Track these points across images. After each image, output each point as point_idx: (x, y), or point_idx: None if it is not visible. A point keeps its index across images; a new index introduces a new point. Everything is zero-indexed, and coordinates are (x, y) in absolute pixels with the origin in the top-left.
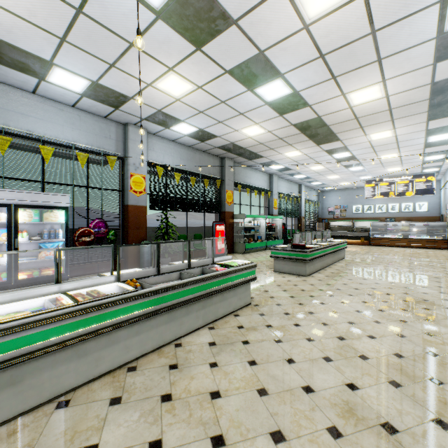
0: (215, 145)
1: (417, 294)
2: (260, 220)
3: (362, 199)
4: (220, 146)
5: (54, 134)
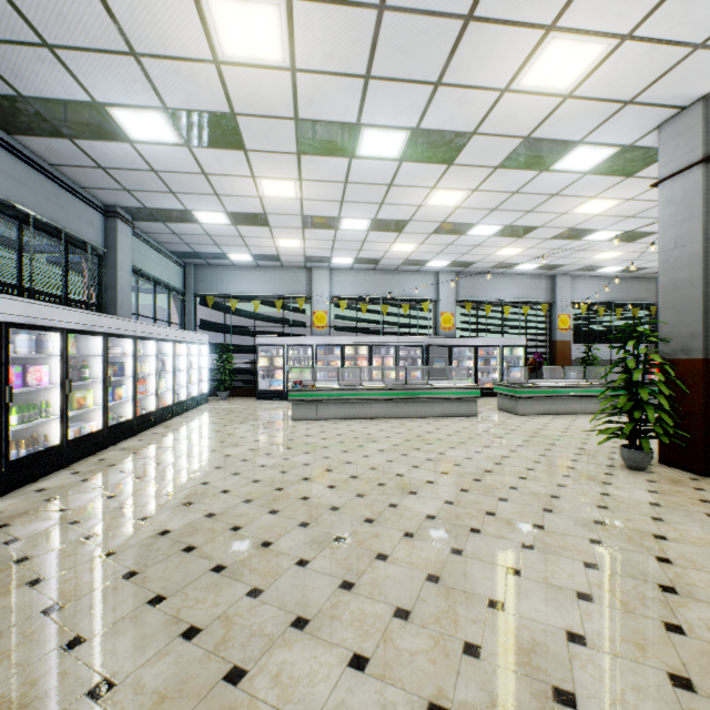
0: (647, 273)
1: None
2: None
3: None
4: (654, 272)
5: (508, 296)
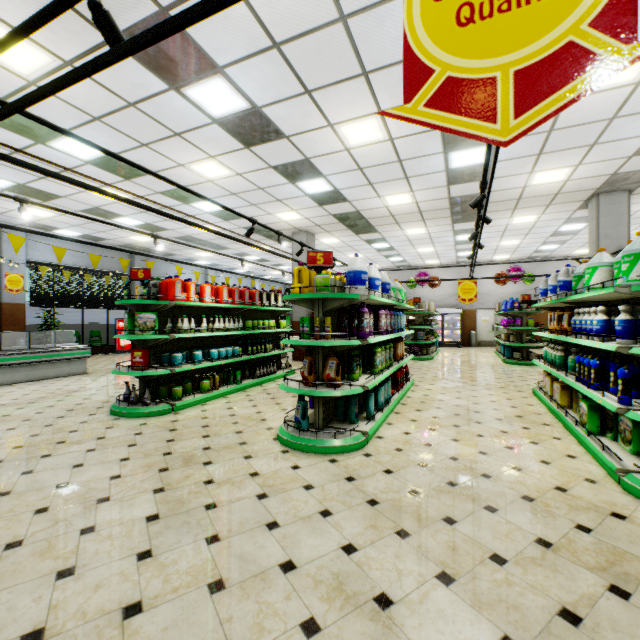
0: (114, 244)
1: None
2: None
3: None
4: (120, 245)
5: None
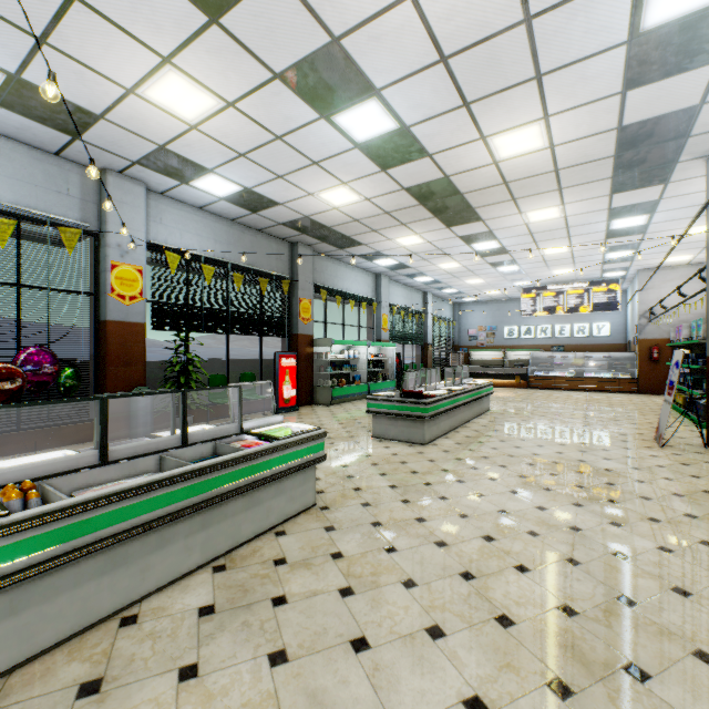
0: (277, 220)
1: (597, 472)
2: (359, 349)
3: (518, 317)
4: (286, 222)
5: None
